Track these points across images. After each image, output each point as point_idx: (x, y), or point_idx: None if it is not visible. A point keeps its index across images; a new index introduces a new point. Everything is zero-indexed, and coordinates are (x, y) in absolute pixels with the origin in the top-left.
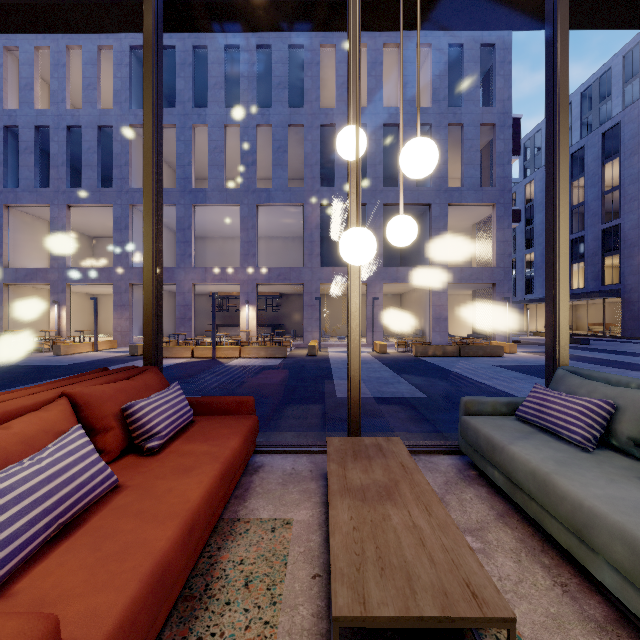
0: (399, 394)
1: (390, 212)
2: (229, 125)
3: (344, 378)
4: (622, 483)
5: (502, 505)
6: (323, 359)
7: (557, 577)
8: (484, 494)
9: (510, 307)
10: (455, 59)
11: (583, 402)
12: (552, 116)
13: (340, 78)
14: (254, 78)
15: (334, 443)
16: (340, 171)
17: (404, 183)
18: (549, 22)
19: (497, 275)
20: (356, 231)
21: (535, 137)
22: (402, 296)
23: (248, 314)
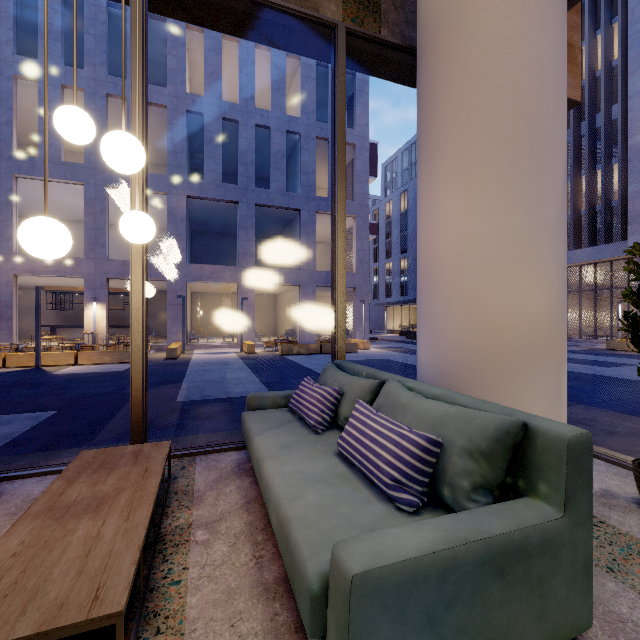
0: (245, 394)
1: (263, 213)
2: (69, 86)
3: (195, 381)
4: (316, 458)
5: (256, 492)
6: (183, 362)
7: (259, 551)
8: (246, 484)
9: (367, 309)
10: (323, 78)
11: (321, 391)
12: (334, 142)
13: (209, 66)
14: (104, 39)
15: (85, 456)
16: (209, 164)
17: (275, 186)
18: (332, 59)
19: (357, 280)
20: (33, 221)
21: (393, 163)
22: (277, 297)
23: (95, 313)
